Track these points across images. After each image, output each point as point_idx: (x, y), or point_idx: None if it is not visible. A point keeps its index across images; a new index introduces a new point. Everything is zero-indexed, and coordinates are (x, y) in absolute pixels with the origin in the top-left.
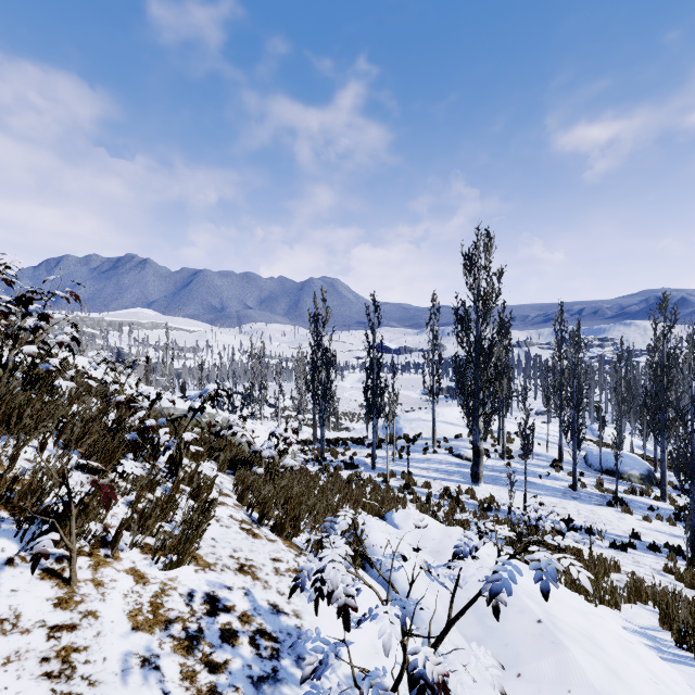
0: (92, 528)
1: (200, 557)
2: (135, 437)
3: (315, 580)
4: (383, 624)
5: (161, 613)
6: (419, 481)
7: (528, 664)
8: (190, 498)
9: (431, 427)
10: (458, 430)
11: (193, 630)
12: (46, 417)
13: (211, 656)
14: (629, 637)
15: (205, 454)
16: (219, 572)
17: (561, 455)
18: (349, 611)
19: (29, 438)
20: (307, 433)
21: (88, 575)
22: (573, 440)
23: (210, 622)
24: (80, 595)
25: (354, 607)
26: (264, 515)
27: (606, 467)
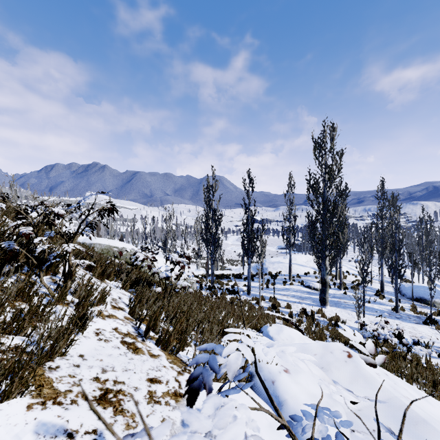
0: None
1: (48, 383)
2: (11, 244)
3: None
4: None
5: None
6: (282, 304)
7: None
8: None
9: (288, 267)
10: (306, 269)
11: None
12: None
13: None
14: None
15: (112, 275)
16: (67, 406)
17: (383, 287)
18: None
19: None
20: (203, 271)
21: None
22: (395, 275)
23: None
24: None
25: None
26: (149, 328)
27: (416, 296)
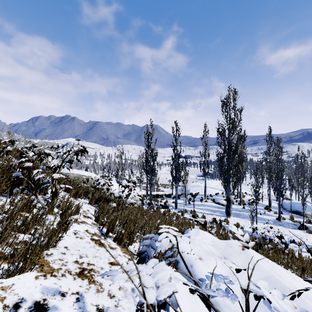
0: None
1: (47, 263)
2: (18, 174)
3: None
4: None
5: None
6: (199, 215)
7: None
8: None
9: (203, 189)
10: (217, 191)
11: None
12: None
13: None
14: None
15: (82, 194)
16: (59, 278)
17: (270, 203)
18: None
19: None
20: (144, 192)
21: None
22: (279, 195)
23: None
24: None
25: None
26: (109, 230)
27: (293, 210)
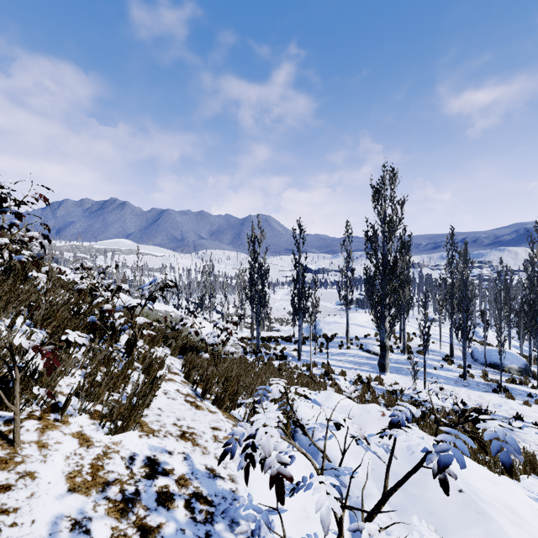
0: (35, 392)
1: (145, 424)
2: (94, 319)
3: (246, 446)
4: (320, 496)
5: (100, 475)
6: (336, 370)
7: (455, 533)
8: (141, 373)
9: (345, 328)
10: (367, 331)
11: (130, 492)
12: (15, 300)
13: (144, 519)
14: None
15: (160, 341)
16: (162, 438)
17: (452, 351)
18: (282, 481)
19: None
20: (247, 332)
21: (34, 437)
22: (463, 338)
23: (147, 485)
24: (22, 456)
25: (288, 477)
26: (206, 390)
27: (490, 361)
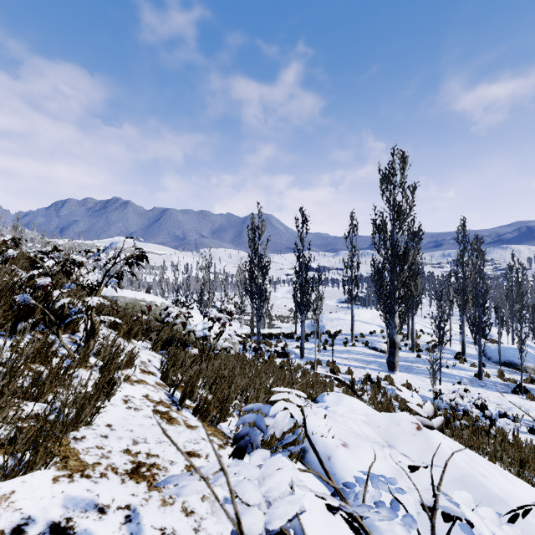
0: None
1: (74, 454)
2: (26, 298)
3: None
4: None
5: None
6: (342, 369)
7: None
8: None
9: (349, 325)
10: (372, 328)
11: None
12: None
13: None
14: None
15: (140, 333)
16: (96, 480)
17: (464, 349)
18: None
19: None
20: (247, 329)
21: None
22: (479, 335)
23: None
24: None
25: None
26: (185, 395)
27: (504, 360)
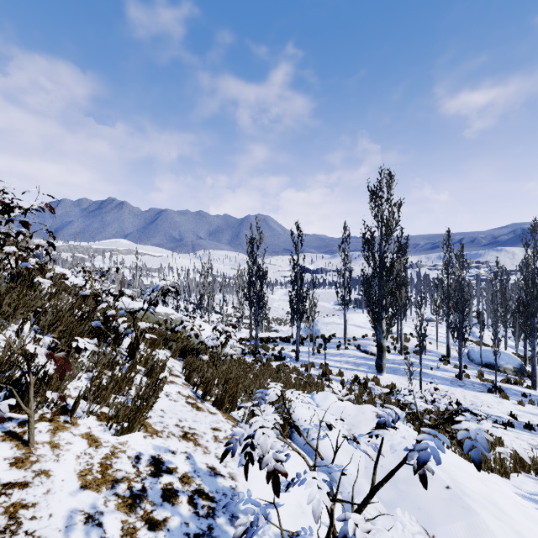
0: (48, 396)
1: (149, 425)
2: (98, 324)
3: (245, 445)
4: (312, 490)
5: (109, 473)
6: (334, 371)
7: (441, 526)
8: (144, 376)
9: (343, 329)
10: (365, 331)
11: (137, 489)
12: (23, 306)
13: (151, 514)
14: (524, 503)
15: (161, 344)
16: (165, 438)
17: (449, 352)
18: (278, 477)
19: (8, 322)
20: (245, 333)
21: (46, 438)
22: (459, 339)
23: (153, 482)
24: (36, 456)
25: (283, 472)
26: (206, 392)
27: (485, 361)
